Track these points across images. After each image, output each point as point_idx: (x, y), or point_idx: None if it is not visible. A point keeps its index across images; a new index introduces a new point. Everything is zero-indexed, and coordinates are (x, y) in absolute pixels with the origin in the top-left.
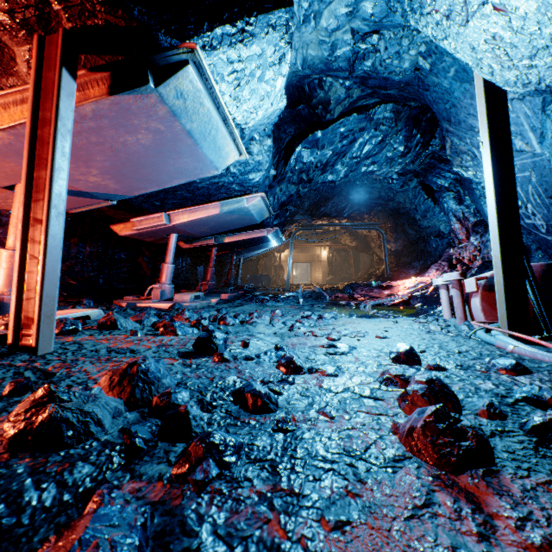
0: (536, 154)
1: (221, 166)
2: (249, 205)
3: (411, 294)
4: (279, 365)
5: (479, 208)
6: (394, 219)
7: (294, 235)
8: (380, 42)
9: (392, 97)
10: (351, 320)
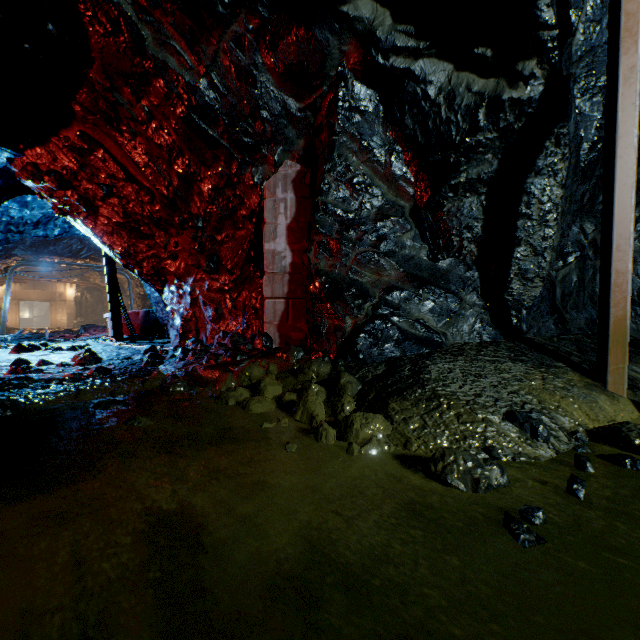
0: None
1: None
2: None
3: None
4: None
5: None
6: None
7: (14, 270)
8: None
9: None
10: None
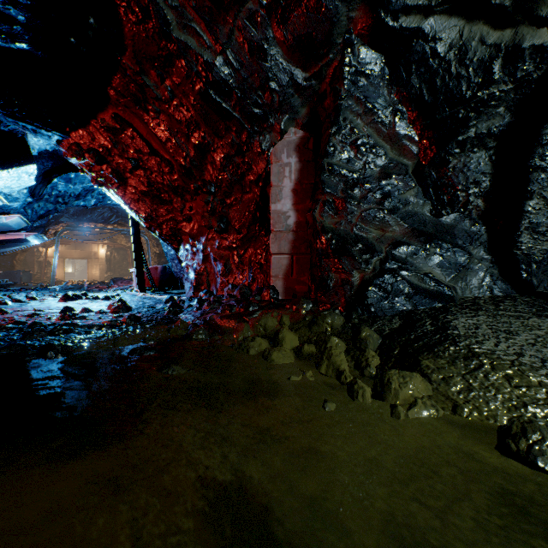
0: None
1: None
2: (8, 221)
3: None
4: (27, 298)
5: None
6: None
7: (61, 234)
8: None
9: None
10: None
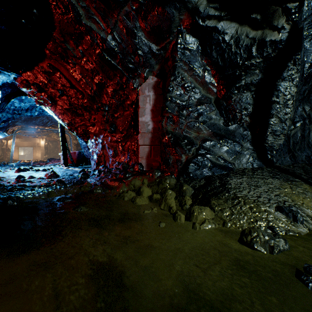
0: None
1: None
2: None
3: None
4: None
5: None
6: None
7: (16, 132)
8: None
9: None
10: None
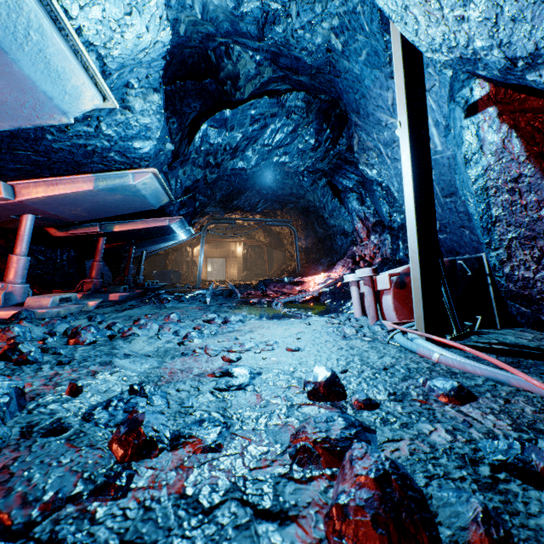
0: (437, 152)
1: (71, 110)
2: (137, 183)
3: (321, 290)
4: (112, 441)
5: (379, 209)
6: (305, 217)
7: (206, 229)
8: (292, 5)
9: (303, 86)
10: (260, 323)
